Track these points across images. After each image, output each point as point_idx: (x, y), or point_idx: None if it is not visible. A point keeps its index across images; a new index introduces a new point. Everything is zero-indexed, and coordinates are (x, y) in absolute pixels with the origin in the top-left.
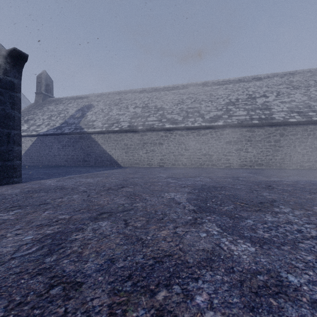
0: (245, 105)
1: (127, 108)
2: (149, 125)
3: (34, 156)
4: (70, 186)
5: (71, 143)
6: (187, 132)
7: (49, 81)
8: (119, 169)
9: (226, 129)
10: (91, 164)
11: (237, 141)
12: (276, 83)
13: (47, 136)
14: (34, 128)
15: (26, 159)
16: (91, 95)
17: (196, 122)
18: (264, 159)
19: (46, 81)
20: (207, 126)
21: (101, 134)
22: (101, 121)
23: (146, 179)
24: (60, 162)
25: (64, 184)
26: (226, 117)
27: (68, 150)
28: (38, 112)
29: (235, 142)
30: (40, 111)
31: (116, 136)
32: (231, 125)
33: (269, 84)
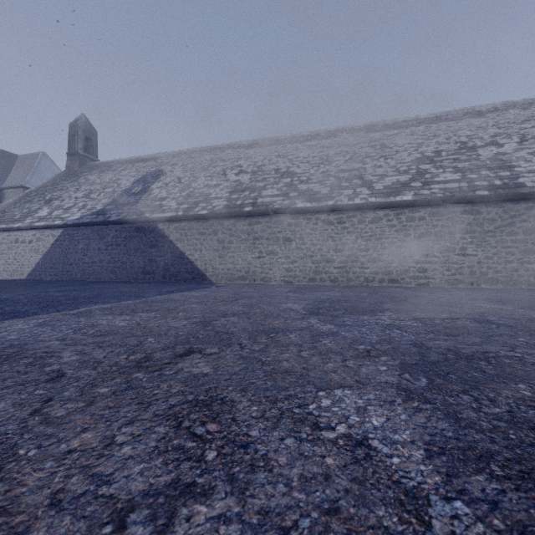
0: (455, 161)
1: (223, 175)
2: (264, 204)
3: (58, 263)
4: (45, 346)
5: (122, 240)
6: (340, 217)
7: (90, 134)
8: (205, 290)
9: (419, 208)
10: (158, 278)
11: (442, 234)
12: (514, 119)
13: (81, 228)
14: (59, 213)
15: (44, 269)
16: (161, 155)
17: (358, 196)
18: (502, 270)
19: (86, 133)
20: (381, 204)
21: (175, 223)
22: (177, 198)
23: (258, 319)
24: (103, 275)
25: (38, 339)
26: (418, 185)
27: (116, 252)
28: (70, 185)
29: (439, 235)
30: (73, 184)
31: (203, 226)
32: (431, 201)
33: (501, 122)
